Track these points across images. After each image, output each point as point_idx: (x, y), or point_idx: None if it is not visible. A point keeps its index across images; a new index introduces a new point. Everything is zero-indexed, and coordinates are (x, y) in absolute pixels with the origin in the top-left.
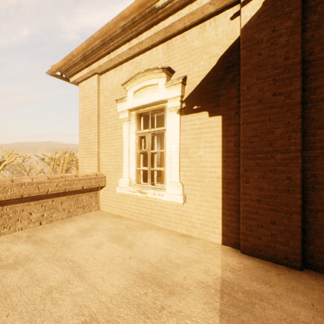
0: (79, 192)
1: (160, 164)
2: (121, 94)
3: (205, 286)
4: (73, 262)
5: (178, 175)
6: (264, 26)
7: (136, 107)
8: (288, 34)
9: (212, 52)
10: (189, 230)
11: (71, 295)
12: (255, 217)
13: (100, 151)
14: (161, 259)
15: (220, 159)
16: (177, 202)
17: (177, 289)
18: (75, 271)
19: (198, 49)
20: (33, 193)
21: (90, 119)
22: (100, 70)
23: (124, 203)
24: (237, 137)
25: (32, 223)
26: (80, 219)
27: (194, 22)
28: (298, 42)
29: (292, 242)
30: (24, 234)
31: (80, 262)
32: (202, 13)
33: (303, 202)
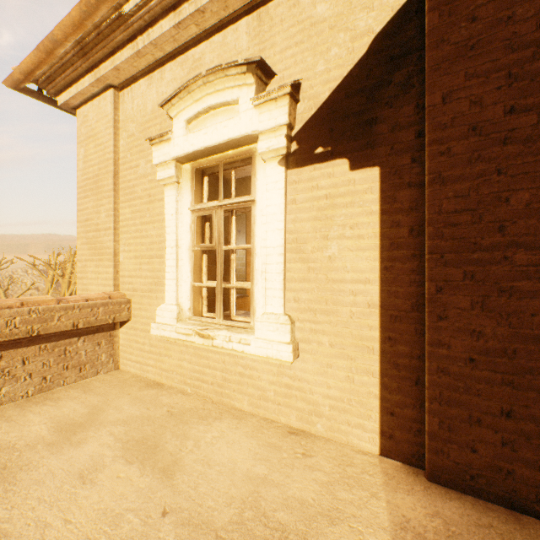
0: (70, 334)
1: (245, 274)
2: (161, 129)
3: None
4: None
5: (283, 299)
6: None
7: (192, 153)
8: None
9: (359, 26)
10: (306, 419)
11: None
12: (463, 399)
13: (119, 248)
14: (242, 514)
15: (376, 263)
16: (281, 359)
17: None
18: None
19: (326, 21)
20: None
21: (99, 182)
22: (118, 78)
23: (167, 357)
24: (415, 215)
25: None
26: (68, 396)
27: None
28: None
29: None
30: None
31: None
32: None
33: None
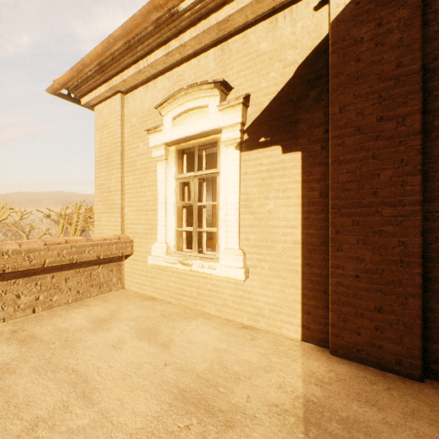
0: (94, 263)
1: (212, 222)
2: (154, 122)
3: (280, 412)
4: (77, 374)
5: (238, 239)
6: (364, 18)
7: (177, 140)
8: (401, 29)
9: (288, 58)
10: (253, 318)
11: (68, 432)
12: (352, 301)
13: (125, 204)
14: (212, 366)
15: (299, 215)
16: (236, 278)
17: (238, 418)
18: (79, 389)
19: (267, 54)
20: (20, 266)
21: (111, 158)
22: (124, 86)
23: (159, 279)
24: (324, 184)
25: (21, 310)
26: (94, 304)
27: (261, 15)
28: (417, 40)
29: (408, 339)
30: (7, 327)
31: (88, 374)
32: (272, 0)
33: (423, 279)
